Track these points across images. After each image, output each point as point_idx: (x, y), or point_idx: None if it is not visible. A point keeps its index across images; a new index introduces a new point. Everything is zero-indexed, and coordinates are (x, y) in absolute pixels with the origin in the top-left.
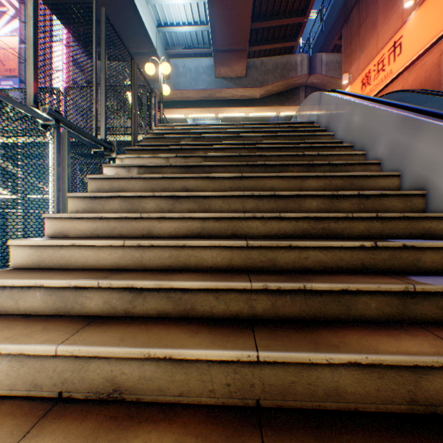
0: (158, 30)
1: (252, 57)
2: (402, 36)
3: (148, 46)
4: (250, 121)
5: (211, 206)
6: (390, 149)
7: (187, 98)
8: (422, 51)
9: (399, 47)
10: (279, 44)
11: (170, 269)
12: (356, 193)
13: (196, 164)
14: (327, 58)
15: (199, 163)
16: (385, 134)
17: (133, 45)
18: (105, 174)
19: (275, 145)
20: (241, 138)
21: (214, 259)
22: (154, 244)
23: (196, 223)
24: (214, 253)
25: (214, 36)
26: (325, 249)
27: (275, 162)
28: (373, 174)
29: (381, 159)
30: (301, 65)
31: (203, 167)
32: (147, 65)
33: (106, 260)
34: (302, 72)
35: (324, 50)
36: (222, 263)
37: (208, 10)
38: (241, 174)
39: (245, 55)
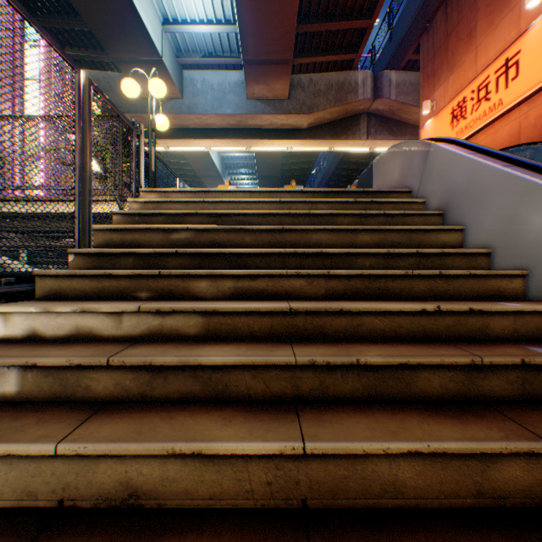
0: (165, 28)
1: (298, 73)
2: (520, 51)
3: (149, 50)
4: (293, 155)
5: None
6: None
7: (208, 125)
8: None
9: (514, 67)
10: (335, 56)
11: None
12: None
13: (178, 361)
14: (397, 77)
15: (193, 325)
16: None
17: (127, 48)
18: None
19: (364, 270)
20: (288, 231)
21: None
22: None
23: None
24: None
25: (244, 40)
26: None
27: (384, 357)
28: None
29: None
30: (363, 85)
31: (197, 368)
32: (125, 81)
33: None
34: (364, 95)
35: (393, 66)
36: None
37: (234, 2)
38: (303, 443)
39: (288, 69)
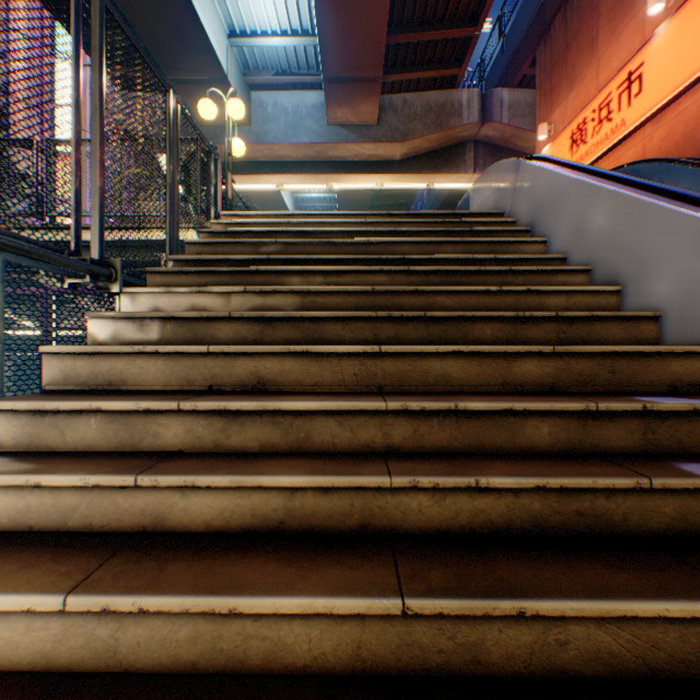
0: (231, 42)
1: (389, 92)
2: (643, 63)
3: (213, 68)
4: (384, 195)
5: (312, 433)
6: (685, 291)
7: (280, 158)
8: (680, 90)
9: (637, 81)
10: (434, 72)
11: (193, 675)
12: (638, 407)
13: (284, 314)
14: (510, 97)
15: (290, 304)
16: (673, 260)
17: (188, 66)
18: (91, 333)
19: (441, 267)
20: (374, 245)
21: (315, 646)
22: (147, 608)
23: (274, 497)
24: (313, 628)
25: (325, 55)
26: (613, 619)
27: (446, 312)
28: (658, 350)
29: (661, 308)
30: (469, 107)
31: (299, 321)
32: (202, 102)
33: (16, 647)
34: (470, 118)
35: (505, 83)
36: (336, 655)
37: (314, 10)
38: (379, 346)
39: (377, 89)
